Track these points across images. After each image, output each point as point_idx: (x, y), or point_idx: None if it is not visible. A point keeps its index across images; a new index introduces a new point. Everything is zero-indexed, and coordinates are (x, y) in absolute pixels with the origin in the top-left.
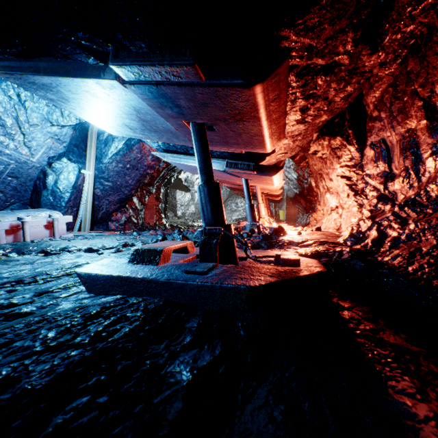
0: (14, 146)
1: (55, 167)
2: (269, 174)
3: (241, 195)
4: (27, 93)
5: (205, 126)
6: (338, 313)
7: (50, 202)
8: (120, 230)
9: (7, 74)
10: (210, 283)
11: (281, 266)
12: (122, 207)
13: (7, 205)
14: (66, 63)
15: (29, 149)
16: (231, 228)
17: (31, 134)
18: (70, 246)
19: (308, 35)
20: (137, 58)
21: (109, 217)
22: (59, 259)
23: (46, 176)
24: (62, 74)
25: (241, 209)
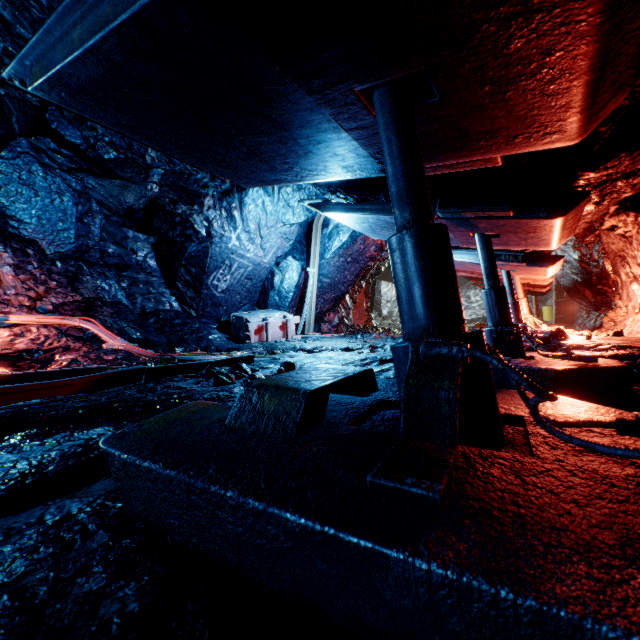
0: (253, 250)
1: (282, 266)
2: (543, 265)
3: (481, 285)
4: (269, 199)
5: (490, 235)
6: (637, 393)
7: (276, 302)
8: (332, 333)
9: (334, 213)
10: (519, 366)
11: (576, 362)
12: (336, 306)
13: (241, 306)
14: (389, 205)
15: (263, 251)
16: (519, 328)
17: (267, 236)
18: (319, 345)
19: (608, 170)
20: (460, 207)
21: (322, 317)
22: (332, 355)
23: (274, 276)
24: (385, 214)
25: (476, 306)
